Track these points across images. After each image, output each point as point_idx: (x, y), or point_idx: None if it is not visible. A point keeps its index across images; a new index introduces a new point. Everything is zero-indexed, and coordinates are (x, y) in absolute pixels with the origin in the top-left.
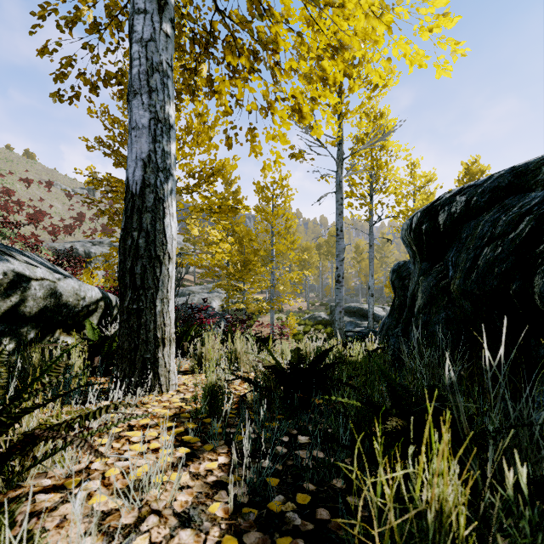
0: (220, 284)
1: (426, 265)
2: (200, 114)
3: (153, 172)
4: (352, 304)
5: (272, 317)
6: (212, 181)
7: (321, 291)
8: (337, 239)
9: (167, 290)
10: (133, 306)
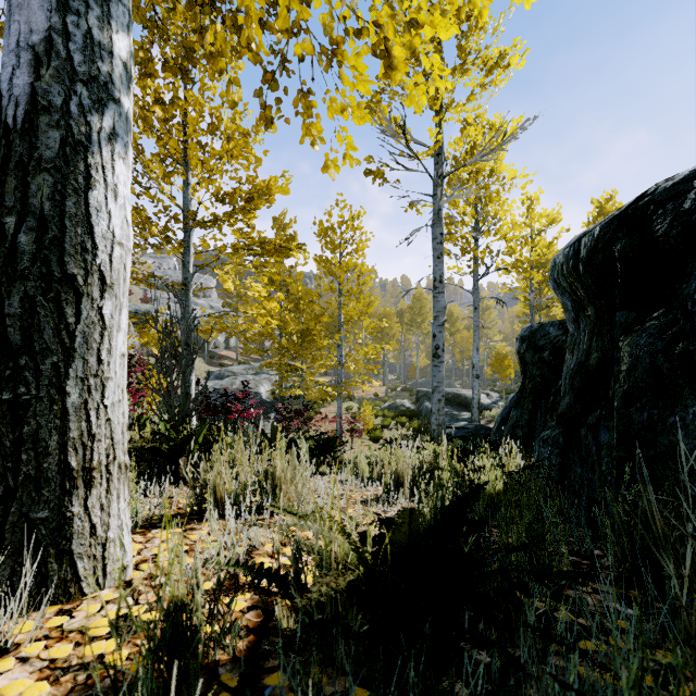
0: (269, 362)
1: (626, 316)
2: (211, 53)
3: (59, 81)
4: (446, 389)
5: (339, 407)
6: (251, 208)
7: (403, 373)
8: (434, 293)
9: (100, 357)
10: (0, 395)
